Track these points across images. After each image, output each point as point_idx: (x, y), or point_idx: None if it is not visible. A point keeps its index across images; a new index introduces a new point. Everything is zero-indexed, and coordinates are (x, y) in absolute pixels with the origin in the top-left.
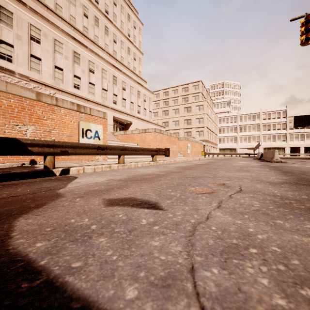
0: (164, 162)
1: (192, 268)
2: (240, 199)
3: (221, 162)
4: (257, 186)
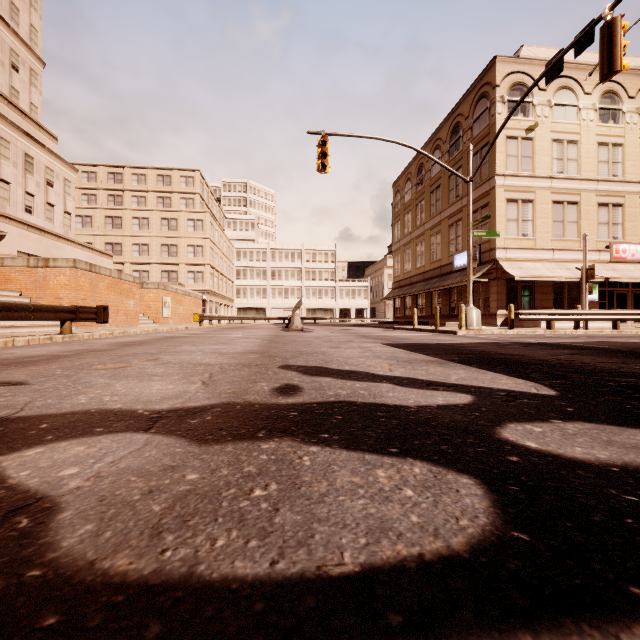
0: (94, 334)
1: (30, 402)
2: (148, 369)
3: (216, 333)
4: (197, 358)
